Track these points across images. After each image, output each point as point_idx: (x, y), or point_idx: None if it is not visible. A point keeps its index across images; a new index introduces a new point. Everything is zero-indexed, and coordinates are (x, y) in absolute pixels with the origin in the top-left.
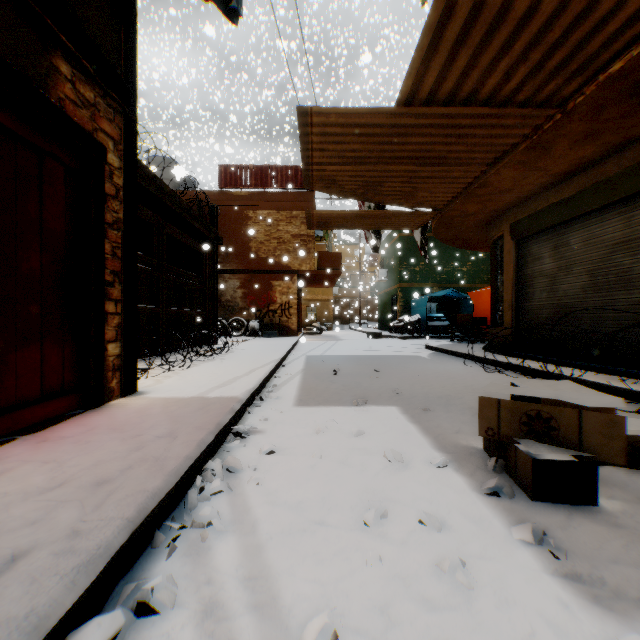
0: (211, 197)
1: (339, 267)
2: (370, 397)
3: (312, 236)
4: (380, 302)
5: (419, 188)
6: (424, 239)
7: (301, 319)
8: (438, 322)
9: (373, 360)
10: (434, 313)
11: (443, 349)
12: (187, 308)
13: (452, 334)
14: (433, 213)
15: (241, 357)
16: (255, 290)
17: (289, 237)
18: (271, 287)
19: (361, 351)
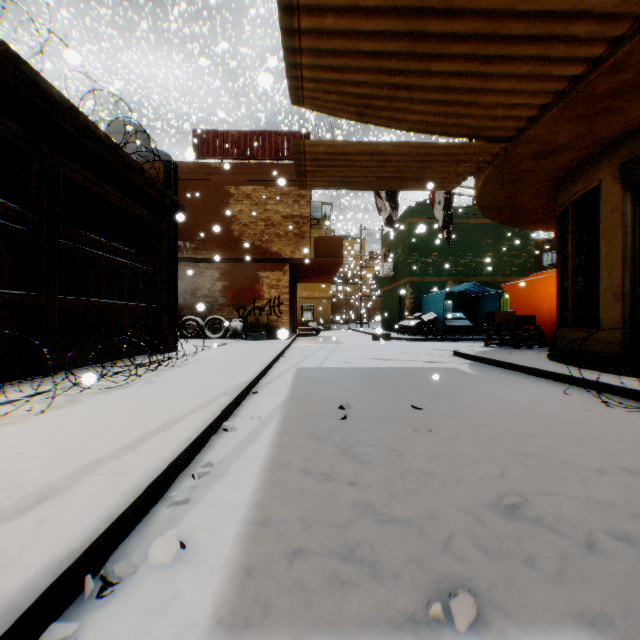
0: (184, 169)
1: (340, 255)
2: (459, 539)
3: (307, 217)
4: (384, 299)
5: (491, 81)
6: (448, 216)
7: (295, 318)
8: (457, 322)
9: (396, 379)
10: (450, 311)
11: (487, 359)
12: (117, 300)
13: (488, 337)
14: (493, 150)
15: (184, 378)
16: (238, 283)
17: (279, 218)
18: (257, 279)
19: (372, 361)
